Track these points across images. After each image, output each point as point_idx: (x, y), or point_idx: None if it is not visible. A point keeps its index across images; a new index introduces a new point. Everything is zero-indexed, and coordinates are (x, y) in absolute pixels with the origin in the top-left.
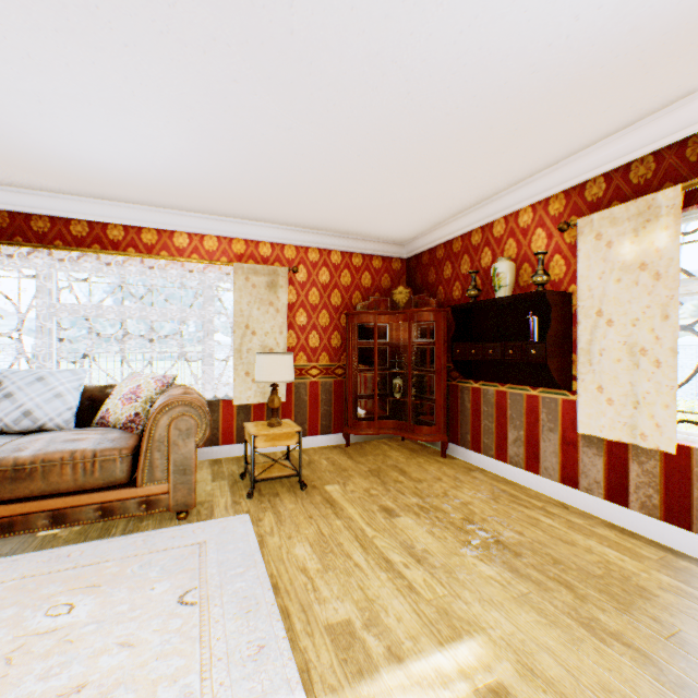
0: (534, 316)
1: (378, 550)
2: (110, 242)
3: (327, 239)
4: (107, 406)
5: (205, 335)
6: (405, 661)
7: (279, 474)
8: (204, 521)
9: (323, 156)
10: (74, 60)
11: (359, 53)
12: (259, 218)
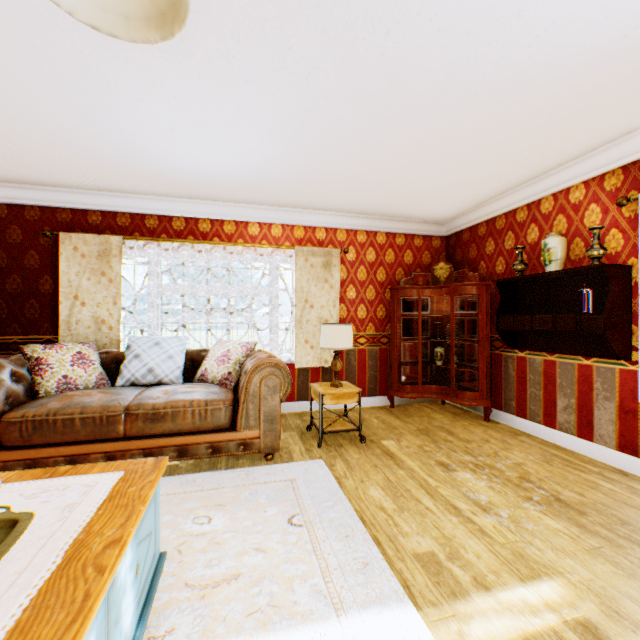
0: (587, 289)
1: (444, 498)
2: (200, 234)
3: (374, 222)
4: (205, 366)
5: (272, 308)
6: (491, 590)
7: (342, 428)
8: (288, 463)
9: (385, 152)
10: (206, 97)
11: (437, 65)
12: (316, 207)
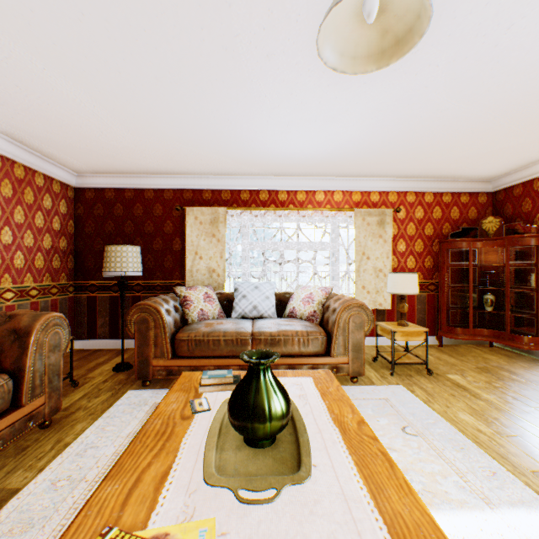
0: None
1: (538, 429)
2: (279, 202)
3: (422, 184)
4: (292, 305)
5: (333, 260)
6: None
7: (410, 361)
8: (373, 386)
9: (460, 123)
10: (325, 99)
11: None
12: (373, 175)
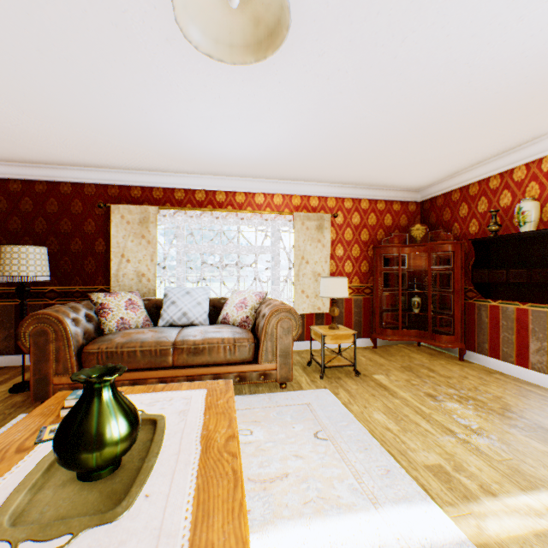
0: None
1: (439, 422)
2: (217, 203)
3: (358, 191)
4: (226, 311)
5: (274, 264)
6: (498, 496)
7: (340, 364)
8: (300, 391)
9: (380, 133)
10: (243, 95)
11: (440, 62)
12: (311, 179)
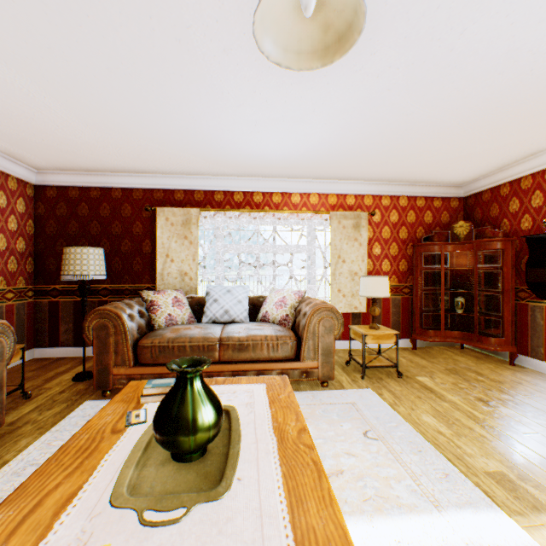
0: None
1: (495, 428)
2: (254, 204)
3: (396, 188)
4: (265, 309)
5: (309, 263)
6: None
7: (381, 364)
8: (342, 390)
9: (426, 128)
10: (290, 98)
11: (500, 52)
12: (348, 178)
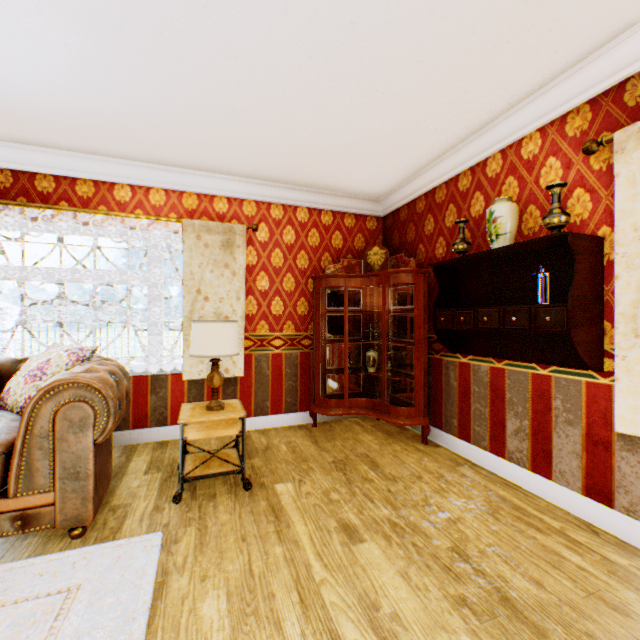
0: (545, 272)
1: (325, 612)
2: (39, 195)
3: (292, 194)
4: (10, 384)
5: (152, 301)
6: None
7: (217, 471)
8: (99, 544)
9: (262, 60)
10: None
11: None
12: (210, 168)
